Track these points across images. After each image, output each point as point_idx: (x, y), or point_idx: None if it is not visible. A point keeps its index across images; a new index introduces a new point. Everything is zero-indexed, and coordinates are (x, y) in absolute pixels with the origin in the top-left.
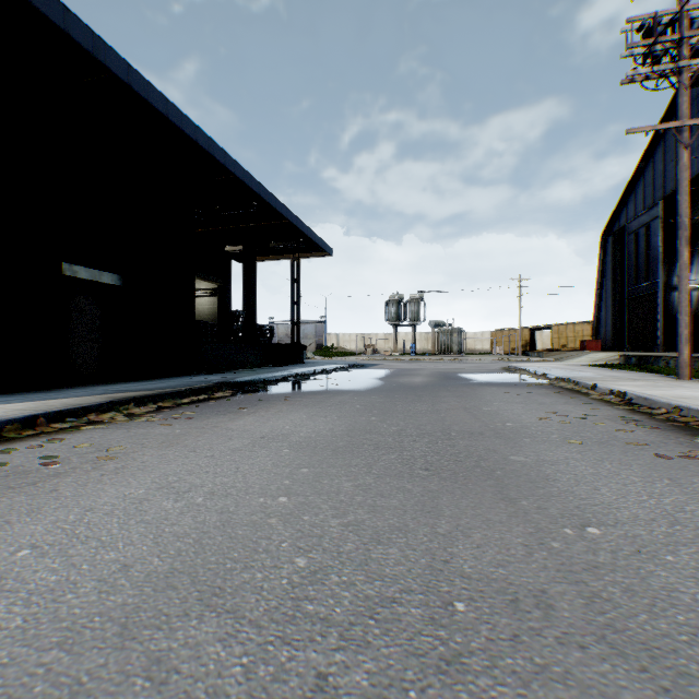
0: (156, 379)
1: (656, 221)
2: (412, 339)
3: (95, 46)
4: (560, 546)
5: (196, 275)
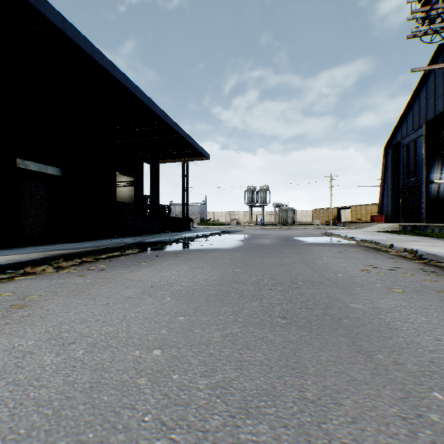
0: (87, 241)
1: (421, 137)
2: (261, 215)
3: (37, 1)
4: (441, 420)
5: (119, 172)
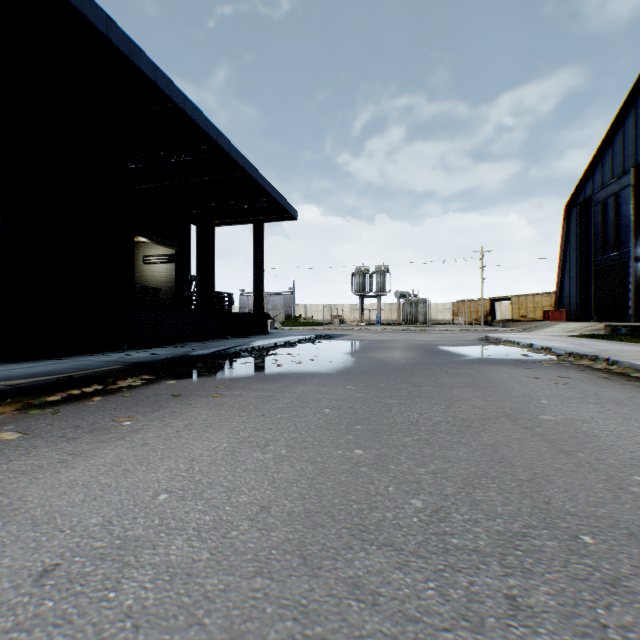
0: (60, 357)
1: (627, 189)
2: (377, 309)
3: None
4: None
5: (147, 238)
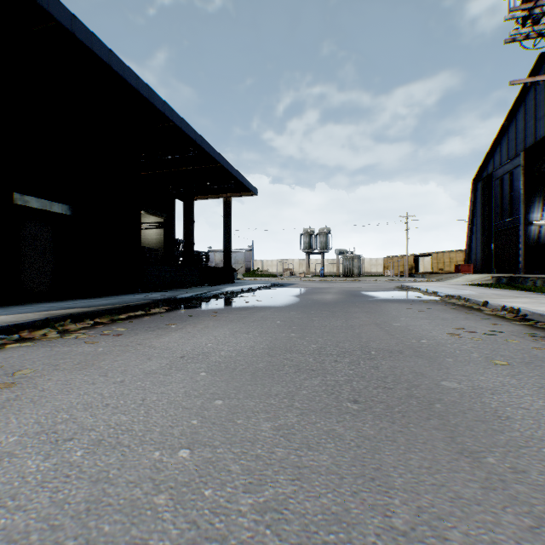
0: (104, 296)
1: (518, 168)
2: (321, 263)
3: None
4: None
5: (144, 211)
